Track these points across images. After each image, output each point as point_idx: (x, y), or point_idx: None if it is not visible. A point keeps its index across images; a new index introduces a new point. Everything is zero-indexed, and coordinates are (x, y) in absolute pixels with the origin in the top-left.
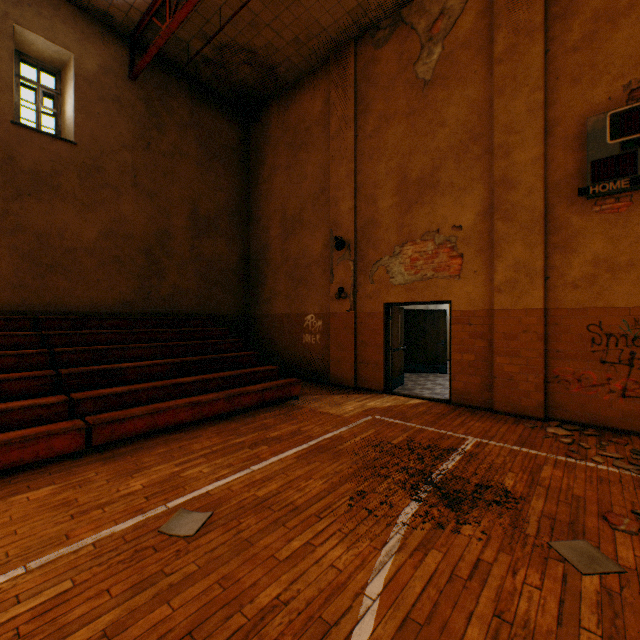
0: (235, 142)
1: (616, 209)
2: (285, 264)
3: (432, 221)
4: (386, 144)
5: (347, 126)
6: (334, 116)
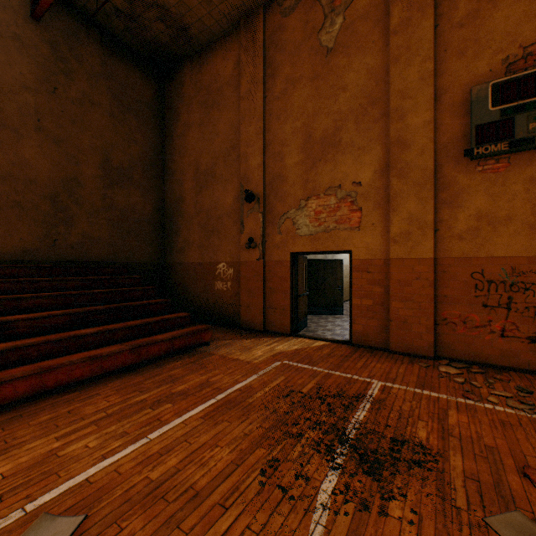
0: (150, 98)
1: (496, 169)
2: (198, 215)
3: (334, 177)
4: (292, 105)
5: (256, 87)
6: (244, 77)
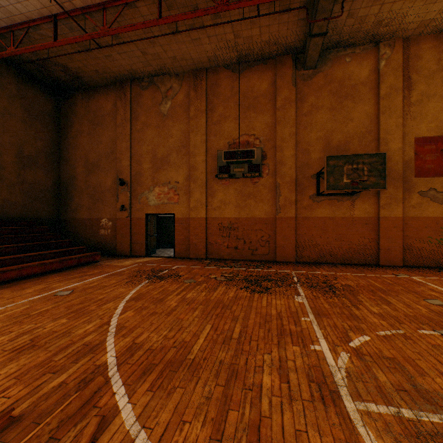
0: (50, 110)
1: (226, 184)
2: (88, 189)
3: (167, 178)
4: (147, 138)
5: (127, 123)
6: (119, 115)
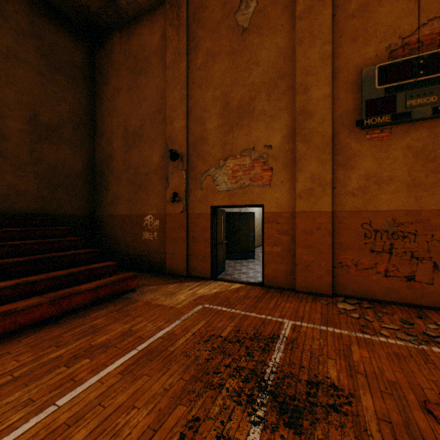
0: (80, 61)
1: (381, 138)
2: (127, 172)
3: (249, 140)
4: (213, 76)
5: (180, 58)
6: (169, 48)
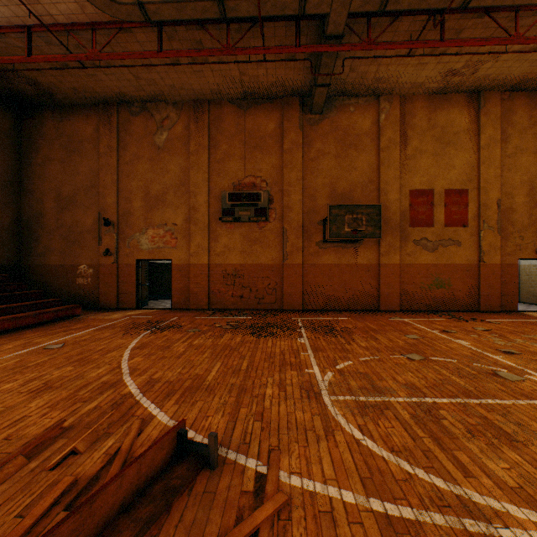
0: (8, 128)
1: (231, 228)
2: (60, 229)
3: (163, 219)
4: (138, 171)
5: (113, 152)
6: (103, 143)
